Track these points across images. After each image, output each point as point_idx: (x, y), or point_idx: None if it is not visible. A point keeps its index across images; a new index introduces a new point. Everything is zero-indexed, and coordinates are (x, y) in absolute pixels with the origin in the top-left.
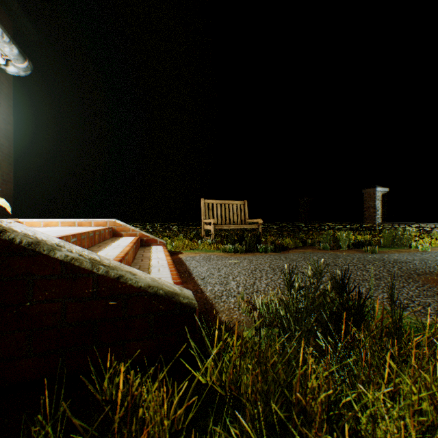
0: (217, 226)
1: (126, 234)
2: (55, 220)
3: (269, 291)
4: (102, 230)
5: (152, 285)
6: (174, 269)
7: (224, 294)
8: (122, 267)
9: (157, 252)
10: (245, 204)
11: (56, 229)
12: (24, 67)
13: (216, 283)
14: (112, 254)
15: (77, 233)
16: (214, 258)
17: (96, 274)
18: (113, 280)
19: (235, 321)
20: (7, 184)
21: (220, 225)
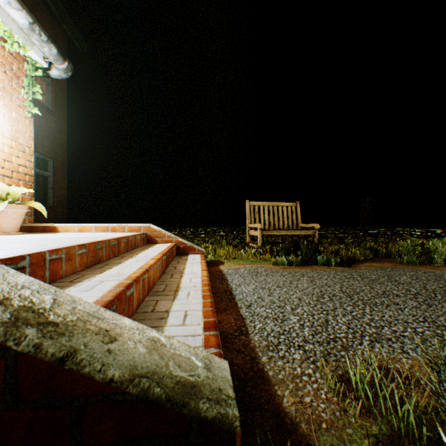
0: (264, 231)
1: (161, 240)
2: (88, 224)
3: (357, 341)
4: (132, 237)
5: (140, 370)
6: (209, 294)
7: (282, 341)
8: (94, 321)
9: (193, 263)
10: (297, 206)
11: (82, 235)
12: (64, 68)
13: (268, 317)
14: (125, 273)
15: (89, 242)
16: (262, 272)
17: (11, 350)
18: (49, 366)
19: (309, 414)
20: (62, 190)
21: (267, 230)
